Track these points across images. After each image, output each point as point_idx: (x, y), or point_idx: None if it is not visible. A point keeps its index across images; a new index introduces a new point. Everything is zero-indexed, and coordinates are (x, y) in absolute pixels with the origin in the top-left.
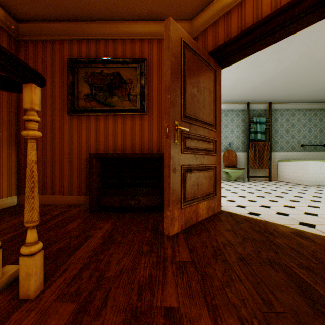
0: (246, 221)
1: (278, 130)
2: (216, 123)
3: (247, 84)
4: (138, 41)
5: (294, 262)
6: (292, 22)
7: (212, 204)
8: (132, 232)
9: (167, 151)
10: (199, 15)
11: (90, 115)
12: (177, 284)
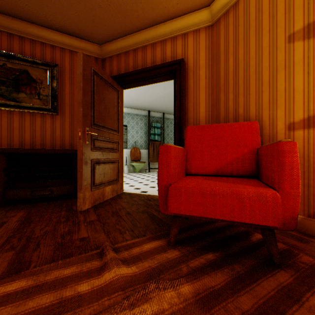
0: (138, 196)
1: (169, 134)
2: (119, 129)
3: (147, 97)
4: (49, 46)
5: (154, 209)
6: (161, 76)
7: (116, 188)
8: (49, 214)
9: (81, 149)
10: (107, 44)
11: None
12: (88, 229)
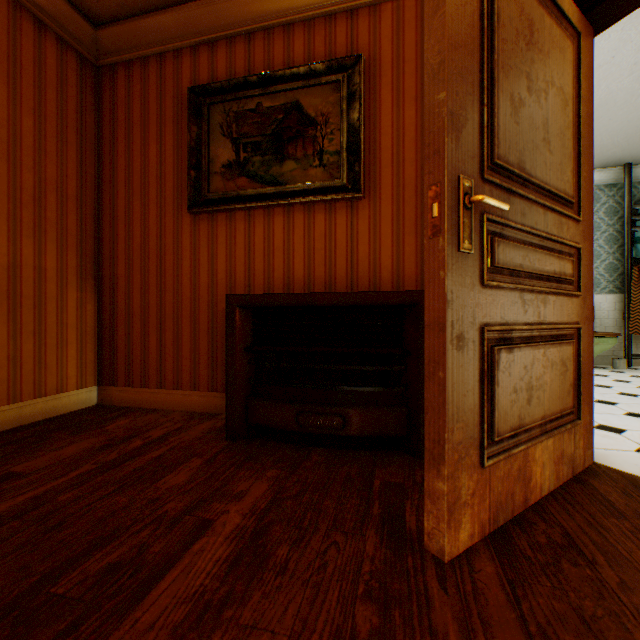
0: None
1: None
2: (579, 197)
3: (635, 107)
4: (343, 18)
5: None
6: None
7: (568, 446)
8: (322, 527)
9: (436, 279)
10: None
11: (234, 210)
12: None
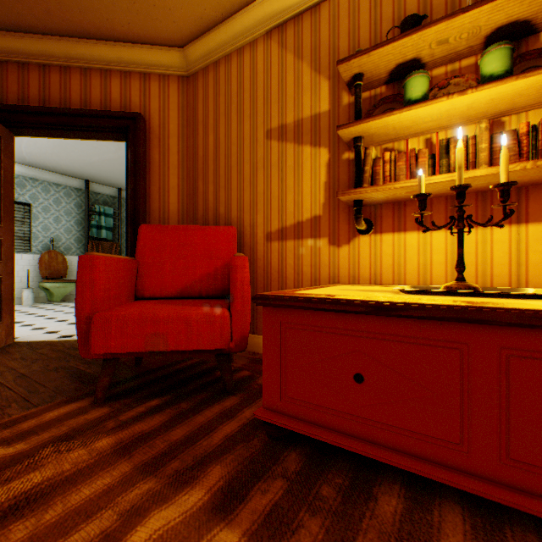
0: (51, 345)
1: None
2: (3, 215)
3: (81, 155)
4: None
5: (83, 362)
6: (101, 131)
7: None
8: None
9: None
10: None
11: None
12: None
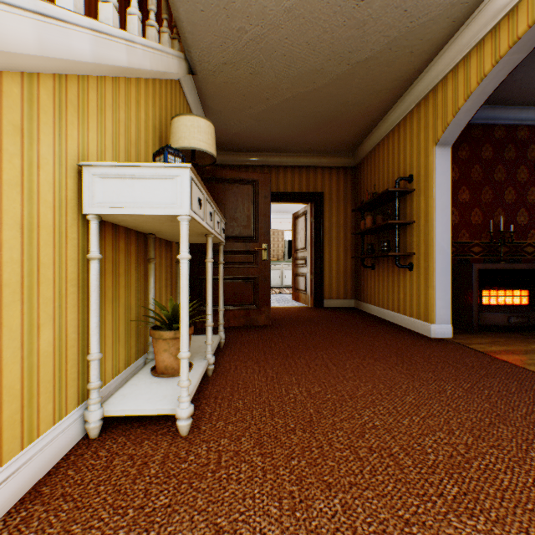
0: None
1: None
2: None
3: None
4: None
5: None
6: None
7: None
8: None
9: None
10: None
11: None
12: None
